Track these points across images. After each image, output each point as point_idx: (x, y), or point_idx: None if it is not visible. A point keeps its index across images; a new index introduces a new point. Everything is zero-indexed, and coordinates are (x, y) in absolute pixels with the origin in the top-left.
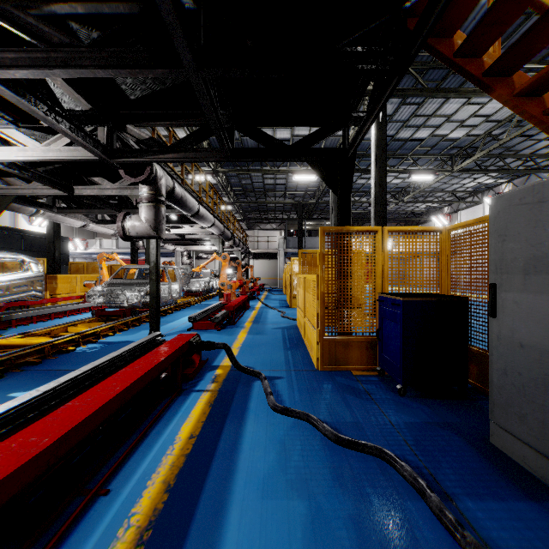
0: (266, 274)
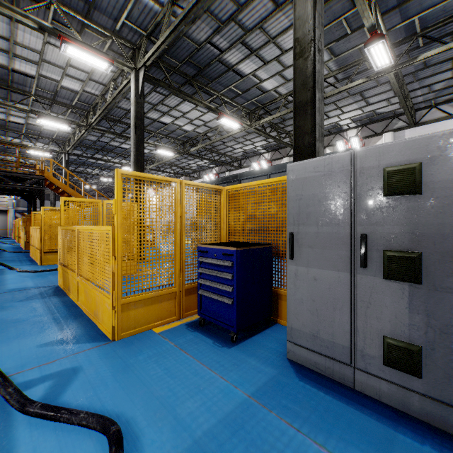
0: None
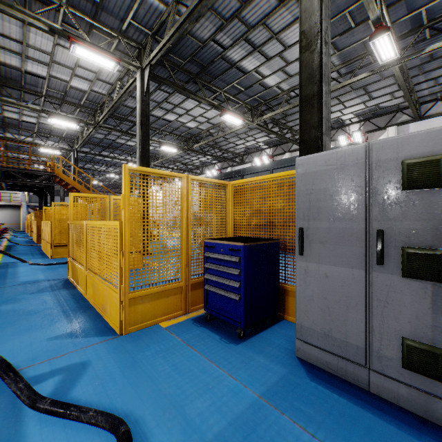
0: (9, 220)
